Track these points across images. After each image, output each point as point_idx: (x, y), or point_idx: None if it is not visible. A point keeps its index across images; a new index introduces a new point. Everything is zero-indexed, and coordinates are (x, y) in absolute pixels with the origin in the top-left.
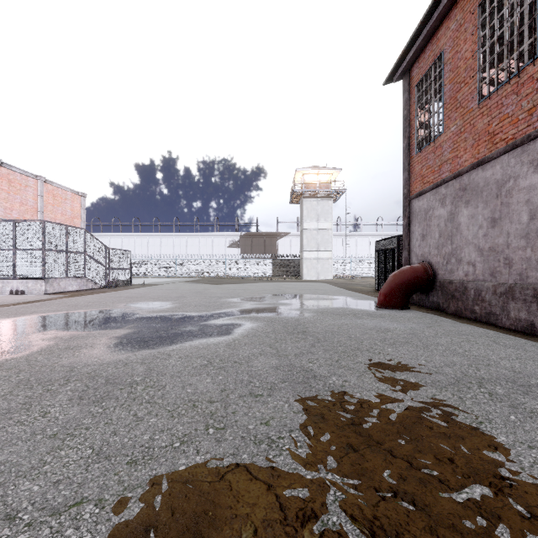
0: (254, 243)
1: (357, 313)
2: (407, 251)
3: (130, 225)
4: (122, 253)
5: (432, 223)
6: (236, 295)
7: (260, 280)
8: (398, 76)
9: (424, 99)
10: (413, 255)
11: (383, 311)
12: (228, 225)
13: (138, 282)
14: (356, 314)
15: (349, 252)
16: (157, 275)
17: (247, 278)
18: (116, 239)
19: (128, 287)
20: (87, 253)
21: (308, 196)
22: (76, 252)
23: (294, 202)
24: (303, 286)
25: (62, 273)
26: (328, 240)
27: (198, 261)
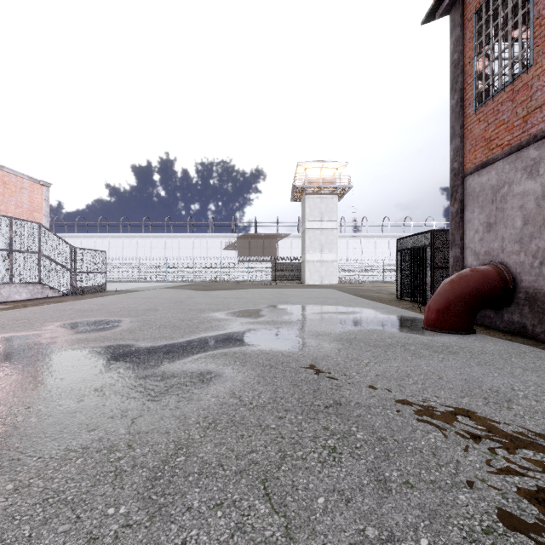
0: (252, 244)
1: (405, 342)
2: (459, 248)
3: (119, 225)
4: (93, 254)
5: (508, 204)
6: (225, 306)
7: (258, 285)
8: (445, 7)
9: (492, 27)
10: (468, 254)
11: (442, 337)
12: (224, 226)
13: (118, 287)
14: (407, 346)
15: (353, 255)
16: (146, 279)
17: (244, 283)
18: (102, 241)
19: (97, 295)
20: (44, 253)
21: (311, 192)
22: (27, 252)
23: (295, 199)
24: (307, 292)
25: (4, 278)
26: (332, 241)
27: (191, 264)
